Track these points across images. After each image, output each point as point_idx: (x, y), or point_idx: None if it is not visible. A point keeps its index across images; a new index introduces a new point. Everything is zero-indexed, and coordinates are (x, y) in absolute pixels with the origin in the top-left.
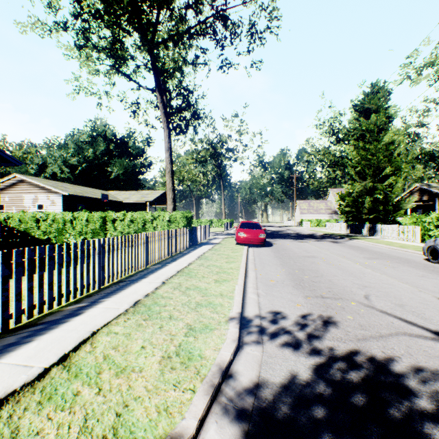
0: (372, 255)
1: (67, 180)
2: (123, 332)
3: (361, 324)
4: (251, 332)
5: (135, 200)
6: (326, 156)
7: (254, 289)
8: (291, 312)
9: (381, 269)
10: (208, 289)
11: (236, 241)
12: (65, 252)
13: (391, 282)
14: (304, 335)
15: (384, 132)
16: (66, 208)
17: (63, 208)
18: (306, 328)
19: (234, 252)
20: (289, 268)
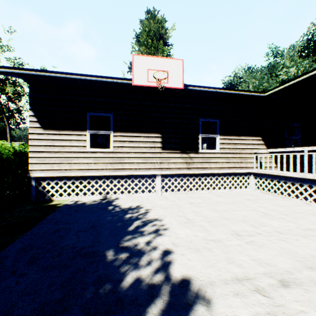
0: None
1: None
2: None
3: None
4: None
5: None
6: None
7: None
8: None
9: None
10: None
11: None
12: None
13: None
14: None
15: None
16: None
17: None
18: None
19: None
20: None
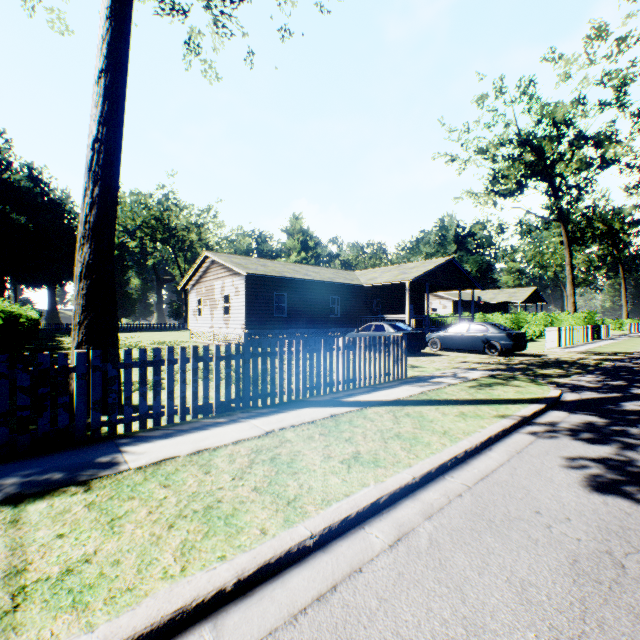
0: None
1: None
2: (599, 348)
3: None
4: None
5: (503, 300)
6: None
7: None
8: None
9: None
10: (626, 347)
11: None
12: (564, 329)
13: None
14: None
15: None
16: (453, 310)
17: (451, 311)
18: None
19: None
20: None
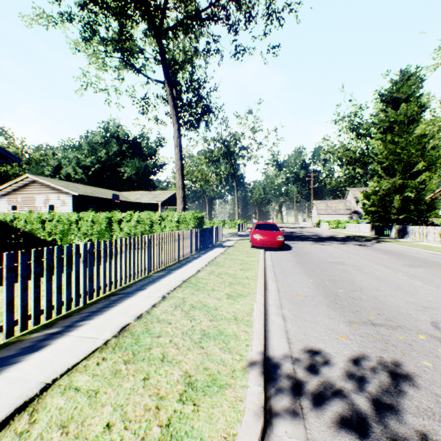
0: (412, 262)
1: (81, 181)
2: (87, 387)
3: None
4: (282, 389)
5: (146, 201)
6: (346, 153)
7: (277, 308)
8: (336, 350)
9: (433, 282)
10: (218, 309)
11: (251, 244)
12: (33, 260)
13: None
14: (368, 401)
15: (415, 123)
16: (77, 208)
17: (73, 209)
18: (367, 385)
19: (250, 257)
20: (317, 278)
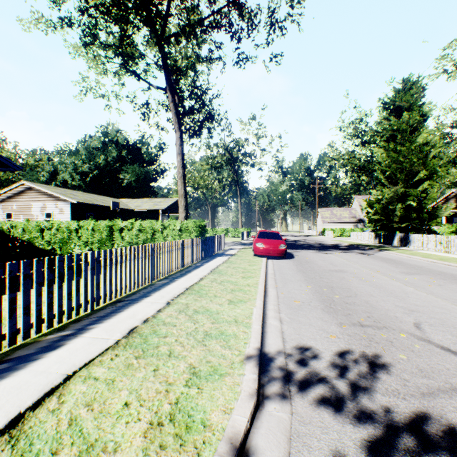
0: (409, 269)
1: (78, 187)
2: (105, 377)
3: (421, 367)
4: (274, 378)
5: (147, 208)
6: (351, 161)
7: (275, 312)
8: (325, 347)
9: (425, 288)
10: (220, 313)
11: (253, 253)
12: (47, 268)
13: (443, 305)
14: (347, 385)
15: (418, 132)
16: (75, 216)
17: (71, 217)
18: (348, 374)
19: (252, 265)
20: (316, 285)
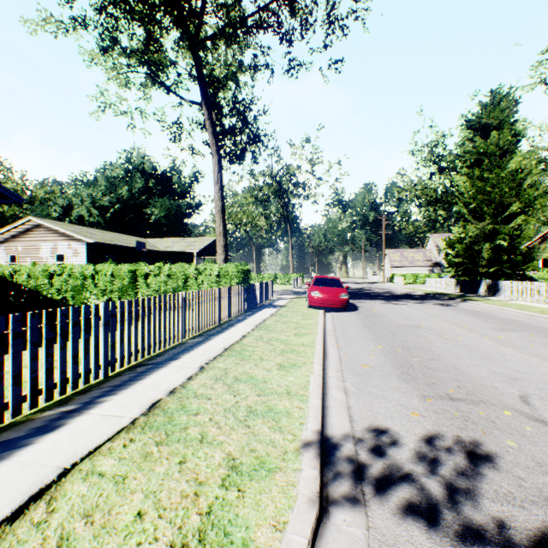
0: (503, 325)
1: (97, 225)
2: (113, 472)
3: (539, 460)
4: (341, 474)
5: (179, 250)
6: (425, 192)
7: (338, 380)
8: (406, 429)
9: (527, 349)
10: (267, 382)
11: (308, 303)
12: (45, 324)
13: None
14: (441, 486)
15: (509, 156)
16: (92, 259)
17: (88, 260)
18: (441, 468)
19: (306, 319)
20: (387, 345)
